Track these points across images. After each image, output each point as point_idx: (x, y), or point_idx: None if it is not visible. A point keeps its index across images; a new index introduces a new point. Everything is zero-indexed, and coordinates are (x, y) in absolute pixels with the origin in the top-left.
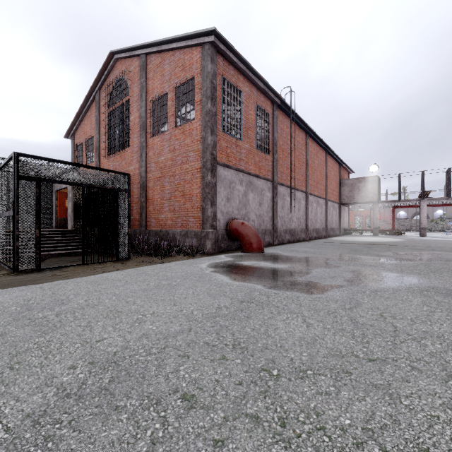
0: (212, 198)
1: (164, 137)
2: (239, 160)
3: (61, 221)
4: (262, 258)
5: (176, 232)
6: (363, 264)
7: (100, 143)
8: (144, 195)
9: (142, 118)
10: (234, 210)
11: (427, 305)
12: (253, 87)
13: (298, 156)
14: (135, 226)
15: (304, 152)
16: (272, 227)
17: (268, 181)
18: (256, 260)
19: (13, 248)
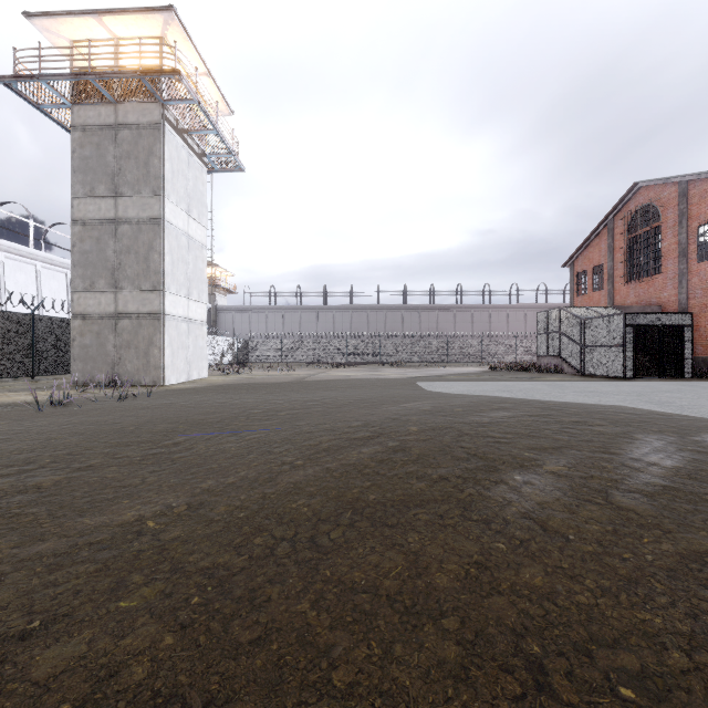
0: None
1: None
2: None
3: None
4: None
5: None
6: None
7: (614, 270)
8: None
9: (681, 245)
10: None
11: None
12: None
13: None
14: None
15: None
16: None
17: None
18: None
19: (622, 365)
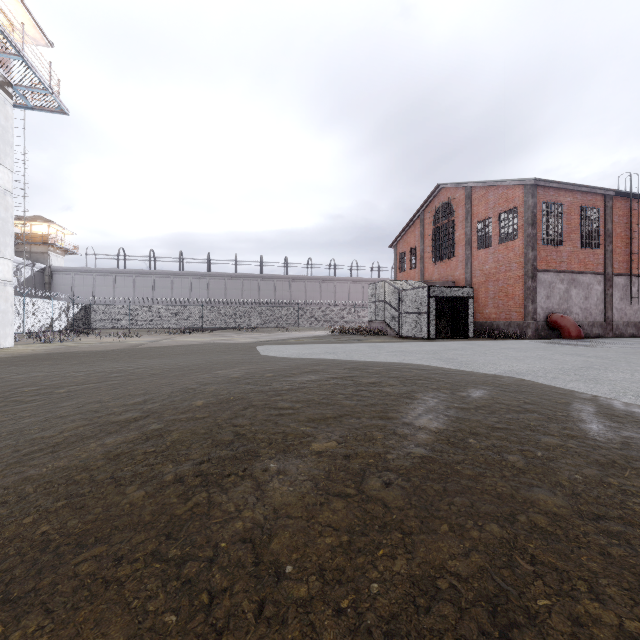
0: (533, 297)
1: (489, 251)
2: (560, 263)
3: None
4: (575, 341)
5: (500, 323)
6: None
7: (424, 252)
8: None
9: (467, 236)
10: (553, 305)
11: None
12: (576, 193)
13: None
14: None
15: None
16: (603, 319)
17: (597, 274)
18: (569, 341)
19: (428, 328)
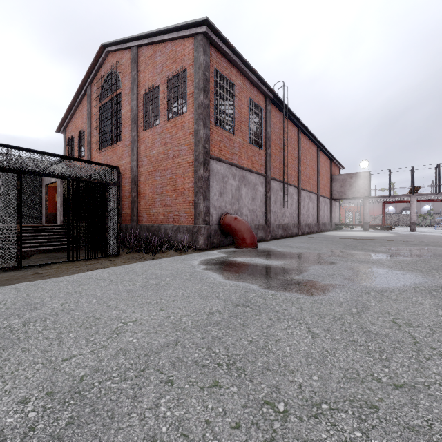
0: (205, 192)
1: (156, 130)
2: (232, 154)
3: (51, 216)
4: (256, 254)
5: (168, 227)
6: (360, 260)
7: (92, 137)
8: (135, 189)
9: (133, 111)
10: (226, 204)
11: (441, 308)
12: (246, 80)
13: (290, 151)
14: (126, 221)
15: (297, 147)
16: (265, 222)
17: (260, 175)
18: (249, 256)
19: None
